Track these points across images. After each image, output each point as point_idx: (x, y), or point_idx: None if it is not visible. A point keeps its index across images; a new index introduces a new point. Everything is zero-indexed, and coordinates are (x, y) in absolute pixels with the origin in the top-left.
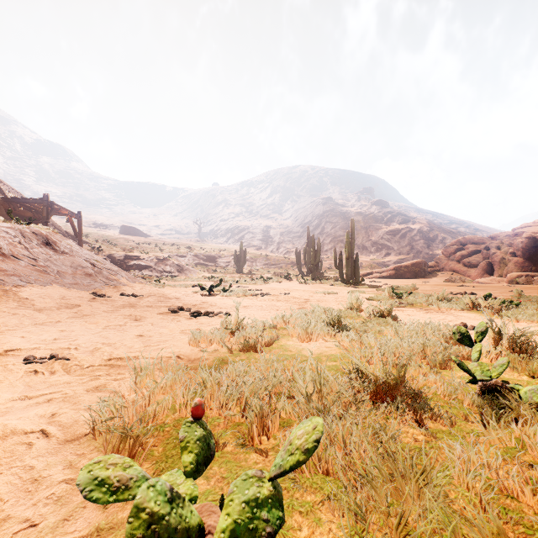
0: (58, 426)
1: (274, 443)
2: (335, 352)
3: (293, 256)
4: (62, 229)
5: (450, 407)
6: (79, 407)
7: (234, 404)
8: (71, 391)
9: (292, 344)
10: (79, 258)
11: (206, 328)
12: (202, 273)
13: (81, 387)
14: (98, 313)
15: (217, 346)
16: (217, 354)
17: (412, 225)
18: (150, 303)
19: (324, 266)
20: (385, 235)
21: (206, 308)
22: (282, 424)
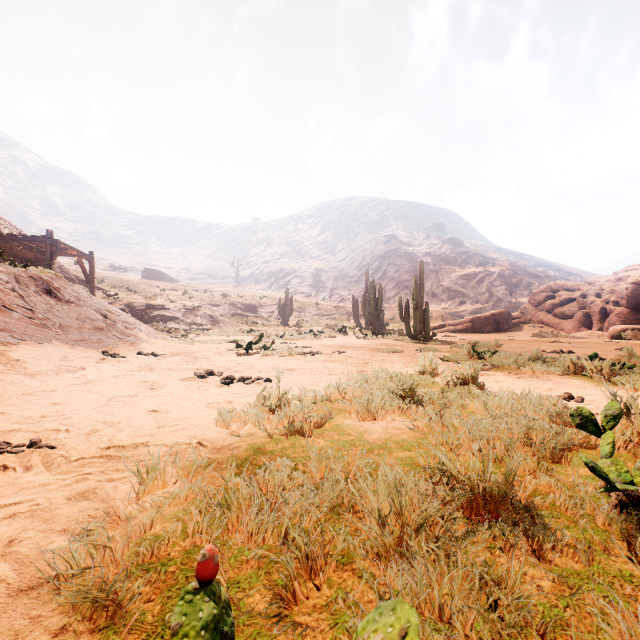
0: (14, 562)
1: (328, 595)
2: (408, 436)
3: (349, 305)
4: (71, 272)
5: (583, 532)
6: (51, 527)
7: (270, 527)
8: (44, 500)
9: (351, 424)
10: (88, 308)
11: (240, 400)
12: (239, 326)
13: (60, 494)
14: (106, 378)
15: (252, 427)
16: (252, 439)
17: (491, 268)
18: (172, 365)
19: (387, 316)
20: (459, 280)
21: (242, 372)
22: (340, 560)
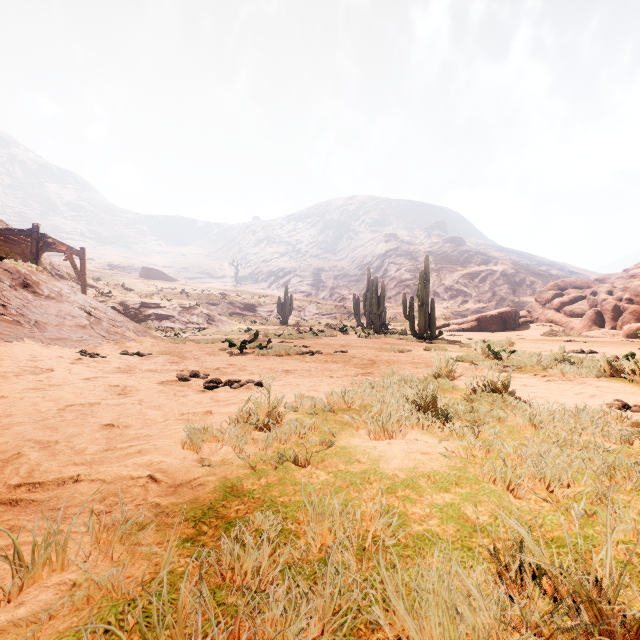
0: None
1: None
2: (439, 464)
3: (350, 305)
4: (63, 269)
5: None
6: None
7: None
8: None
9: (361, 445)
10: (70, 305)
11: (221, 410)
12: (237, 325)
13: None
14: (74, 381)
15: (229, 450)
16: (226, 469)
17: (493, 267)
18: (155, 366)
19: (388, 316)
20: (461, 279)
21: (231, 374)
22: None
